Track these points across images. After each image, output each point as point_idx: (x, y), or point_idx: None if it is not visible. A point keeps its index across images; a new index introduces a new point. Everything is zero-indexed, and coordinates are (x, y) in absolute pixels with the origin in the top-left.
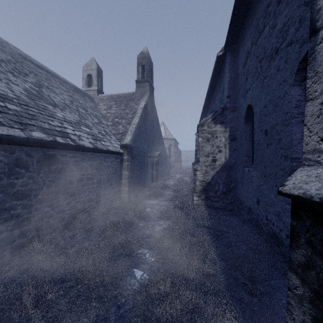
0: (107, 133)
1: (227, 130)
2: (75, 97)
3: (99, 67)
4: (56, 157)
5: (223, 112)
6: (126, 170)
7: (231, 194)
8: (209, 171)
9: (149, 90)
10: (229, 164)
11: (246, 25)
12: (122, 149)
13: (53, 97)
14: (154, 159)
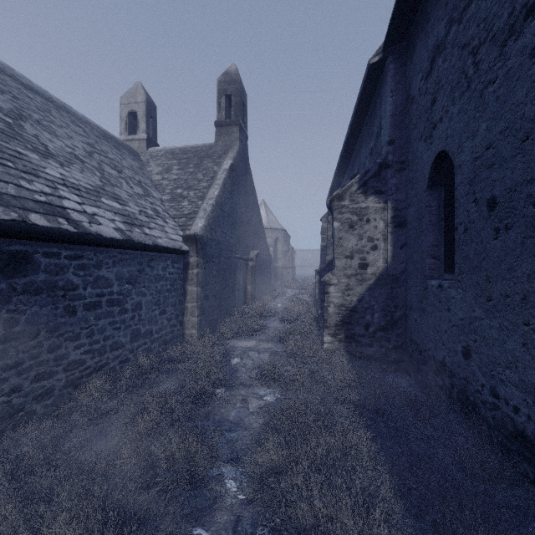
0: (159, 215)
1: (389, 207)
2: (101, 147)
3: (149, 100)
4: (31, 258)
5: (381, 173)
6: (194, 284)
7: (397, 330)
8: (354, 286)
9: (239, 140)
10: (393, 273)
11: None
12: (186, 243)
13: (47, 140)
14: (248, 263)
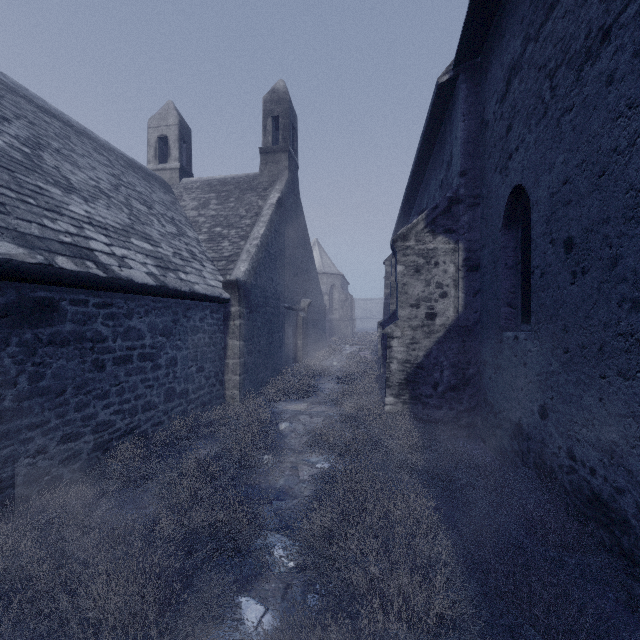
0: (196, 257)
1: (461, 248)
2: (128, 179)
3: (183, 122)
4: (57, 306)
5: (452, 209)
6: (236, 337)
7: (470, 389)
8: (420, 339)
9: (288, 169)
10: (465, 324)
11: (507, 4)
12: (227, 290)
13: (69, 172)
14: (298, 314)
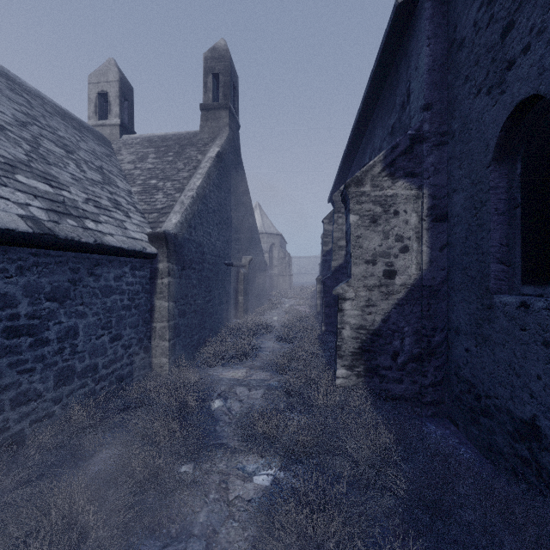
0: (120, 207)
1: (425, 194)
2: (48, 122)
3: (124, 79)
4: None
5: (414, 148)
6: (164, 297)
7: (436, 360)
8: (377, 301)
9: (228, 126)
10: (431, 284)
11: None
12: (154, 244)
13: None
14: (239, 270)
